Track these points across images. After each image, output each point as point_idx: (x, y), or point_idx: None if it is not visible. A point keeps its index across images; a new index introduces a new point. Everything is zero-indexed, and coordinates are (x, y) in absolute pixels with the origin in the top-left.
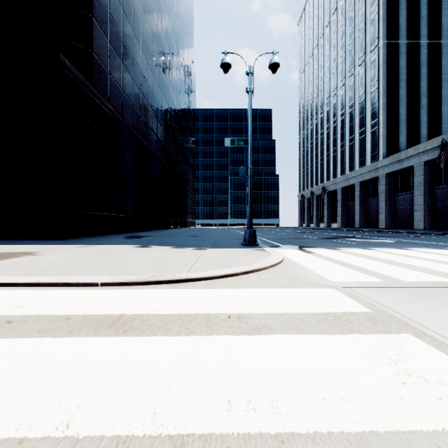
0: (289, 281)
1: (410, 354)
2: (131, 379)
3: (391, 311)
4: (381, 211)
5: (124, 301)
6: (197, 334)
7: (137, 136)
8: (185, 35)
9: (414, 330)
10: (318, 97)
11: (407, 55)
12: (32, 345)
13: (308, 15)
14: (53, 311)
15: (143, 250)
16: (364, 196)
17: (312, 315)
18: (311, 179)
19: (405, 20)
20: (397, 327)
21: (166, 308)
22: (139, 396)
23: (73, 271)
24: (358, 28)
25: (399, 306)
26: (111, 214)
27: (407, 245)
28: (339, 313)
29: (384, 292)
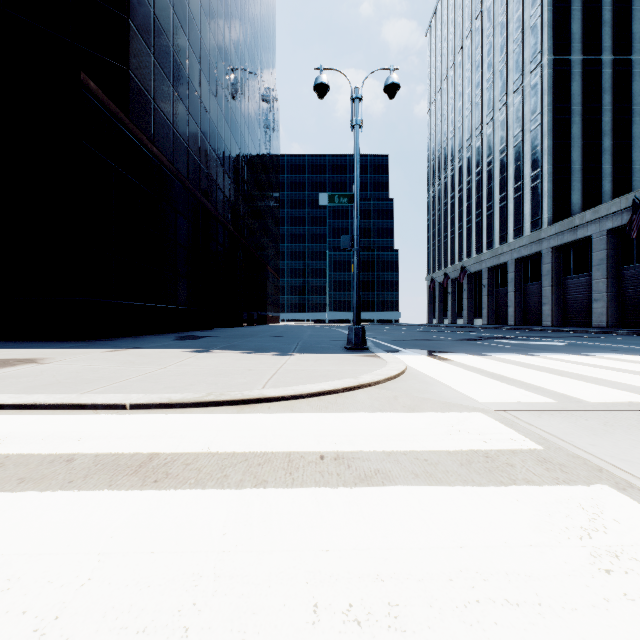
0: (414, 402)
1: (612, 520)
2: (154, 565)
3: (573, 447)
4: (546, 301)
5: (161, 432)
6: (270, 485)
7: (194, 193)
8: (264, 49)
9: (613, 478)
10: (454, 138)
11: (582, 77)
12: (3, 504)
13: (440, 20)
14: (49, 449)
15: (199, 356)
16: (521, 279)
17: (451, 454)
18: (445, 256)
19: (580, 27)
20: (585, 473)
21: (225, 443)
22: (164, 596)
23: (91, 387)
24: (513, 38)
25: (584, 440)
26: (156, 305)
27: (585, 349)
28: (492, 452)
29: (559, 418)
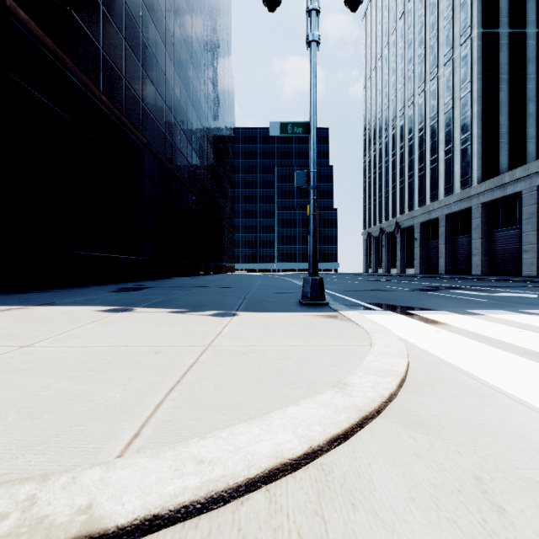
0: None
1: None
2: None
3: None
4: (476, 253)
5: None
6: None
7: (149, 148)
8: (219, 27)
9: None
10: (388, 109)
11: (509, 48)
12: None
13: (375, 6)
14: None
15: (109, 318)
16: (451, 233)
17: None
18: (380, 213)
19: (507, 3)
20: None
21: None
22: None
23: None
24: (443, 16)
25: None
26: (105, 255)
27: None
28: None
29: None
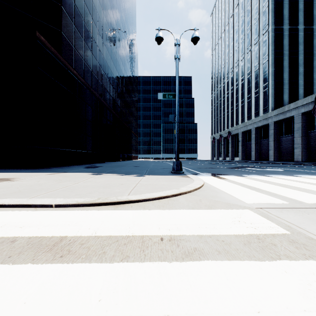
0: (211, 203)
1: None
2: None
3: (307, 232)
4: (271, 149)
5: (69, 222)
6: (131, 259)
7: (95, 94)
8: (130, 23)
9: None
10: (225, 67)
11: (289, 37)
12: None
13: (217, 9)
14: (2, 233)
15: (96, 176)
16: (258, 138)
17: (237, 237)
18: (220, 126)
19: (288, 12)
20: None
21: (106, 229)
22: None
23: (36, 194)
24: (254, 18)
25: (311, 227)
26: (76, 150)
27: (294, 173)
28: (261, 235)
29: (293, 213)
